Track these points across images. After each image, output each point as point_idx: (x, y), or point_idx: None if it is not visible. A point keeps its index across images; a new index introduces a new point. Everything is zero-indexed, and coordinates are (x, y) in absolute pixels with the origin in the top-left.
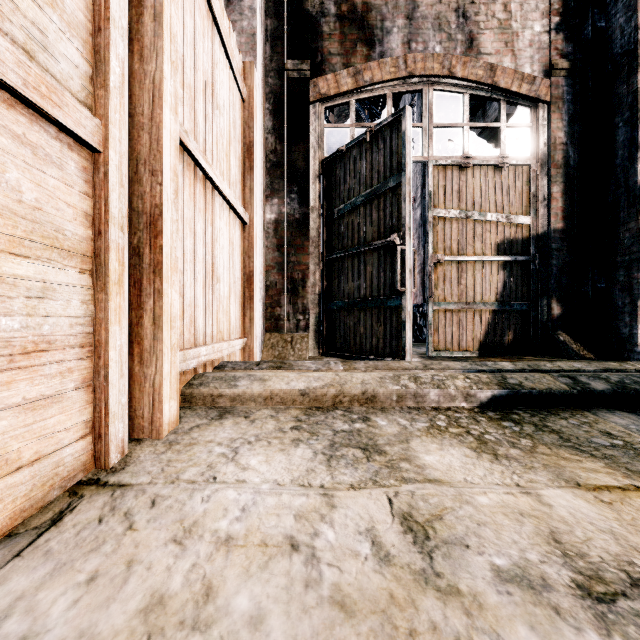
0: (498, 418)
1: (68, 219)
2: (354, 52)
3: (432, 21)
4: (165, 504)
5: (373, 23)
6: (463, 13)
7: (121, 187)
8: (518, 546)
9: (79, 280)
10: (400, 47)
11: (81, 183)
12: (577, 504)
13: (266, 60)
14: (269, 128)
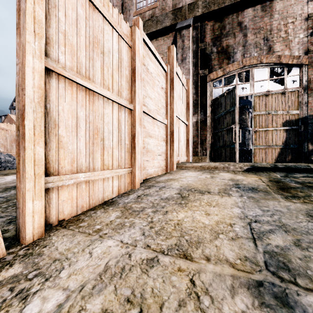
0: (245, 171)
1: (164, 135)
2: (223, 62)
3: (253, 45)
4: (178, 174)
5: (230, 51)
6: (266, 39)
7: (169, 129)
8: (225, 178)
9: (164, 144)
10: (240, 57)
11: (165, 130)
12: (241, 177)
13: (193, 72)
14: (194, 93)
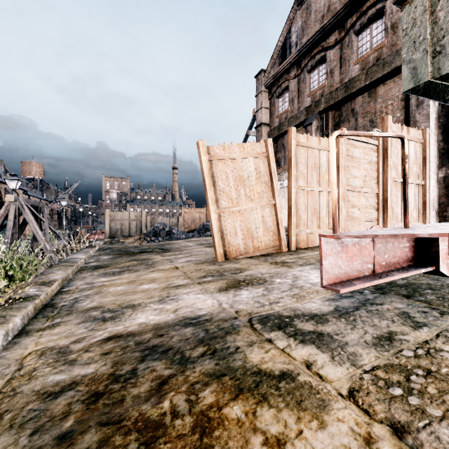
0: None
1: (374, 204)
2: None
3: None
4: None
5: None
6: None
7: (381, 197)
8: None
9: (375, 211)
10: None
11: (375, 198)
12: None
13: (439, 113)
14: (440, 140)
